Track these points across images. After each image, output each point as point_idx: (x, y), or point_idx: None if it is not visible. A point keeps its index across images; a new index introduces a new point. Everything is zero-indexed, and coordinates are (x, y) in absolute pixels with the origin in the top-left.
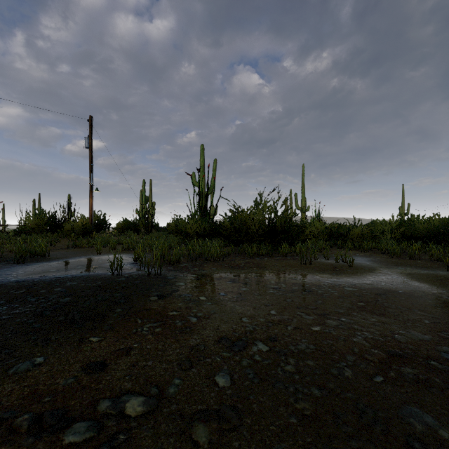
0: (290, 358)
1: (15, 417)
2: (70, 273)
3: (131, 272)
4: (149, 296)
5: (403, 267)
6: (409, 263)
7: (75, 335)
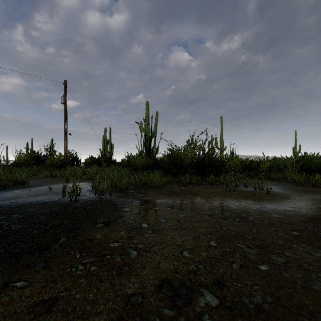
0: (248, 320)
1: None
2: (37, 199)
3: (87, 198)
4: (96, 223)
5: (311, 194)
6: (314, 190)
7: (2, 276)
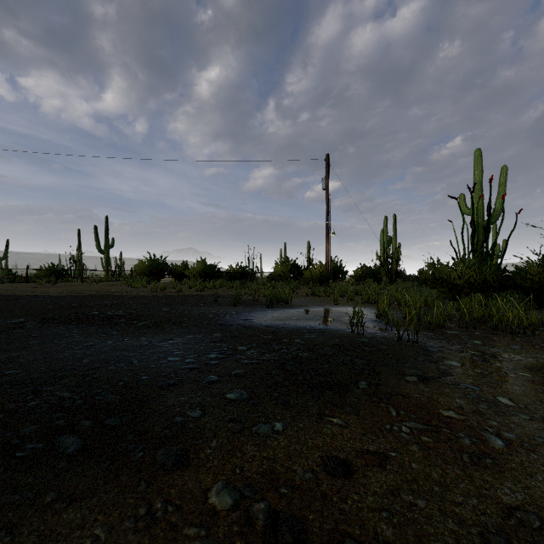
0: None
1: (253, 499)
2: (309, 323)
3: (374, 332)
4: (403, 373)
5: None
6: None
7: (313, 405)
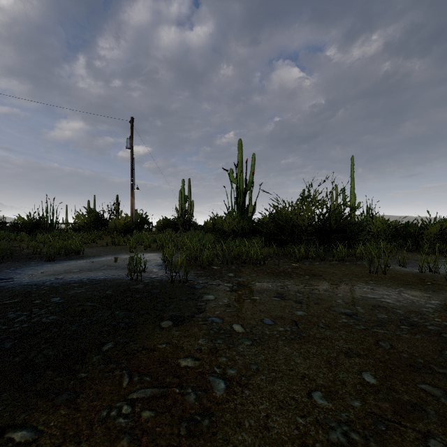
0: None
1: None
2: (89, 275)
3: (154, 277)
4: (162, 318)
5: None
6: None
7: (2, 411)
